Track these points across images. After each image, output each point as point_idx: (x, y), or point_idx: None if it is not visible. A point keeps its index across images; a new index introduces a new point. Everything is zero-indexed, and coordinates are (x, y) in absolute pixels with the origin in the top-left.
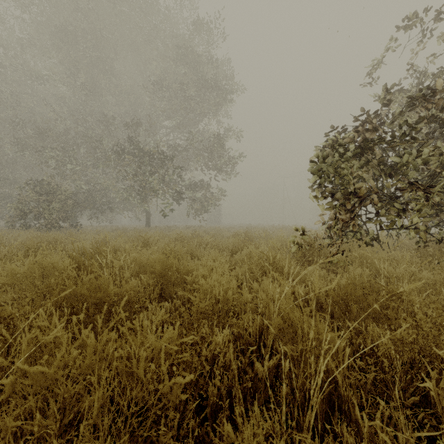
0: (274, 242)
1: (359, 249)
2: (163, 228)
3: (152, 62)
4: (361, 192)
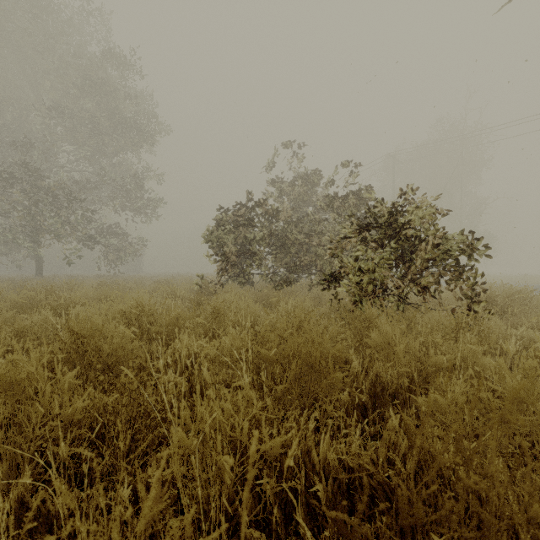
0: (185, 285)
1: (228, 285)
2: (64, 278)
3: (49, 75)
4: (229, 254)
